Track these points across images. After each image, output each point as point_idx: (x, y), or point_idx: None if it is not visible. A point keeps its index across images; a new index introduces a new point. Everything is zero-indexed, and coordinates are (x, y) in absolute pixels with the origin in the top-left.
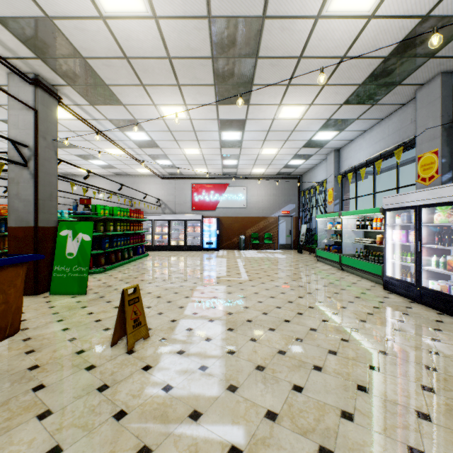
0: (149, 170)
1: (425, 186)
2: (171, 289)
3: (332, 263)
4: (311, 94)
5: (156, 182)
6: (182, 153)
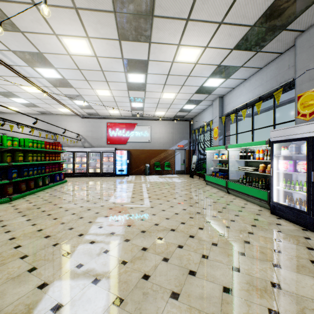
0: (68, 109)
1: (305, 121)
2: (68, 223)
3: (219, 187)
4: (207, 34)
5: (76, 120)
6: (95, 94)
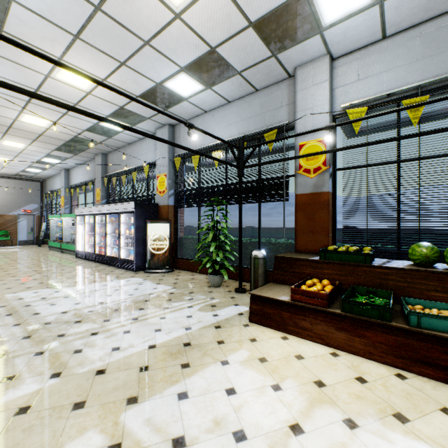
0: None
1: (98, 204)
2: None
3: (58, 249)
4: (27, 141)
5: None
6: None
